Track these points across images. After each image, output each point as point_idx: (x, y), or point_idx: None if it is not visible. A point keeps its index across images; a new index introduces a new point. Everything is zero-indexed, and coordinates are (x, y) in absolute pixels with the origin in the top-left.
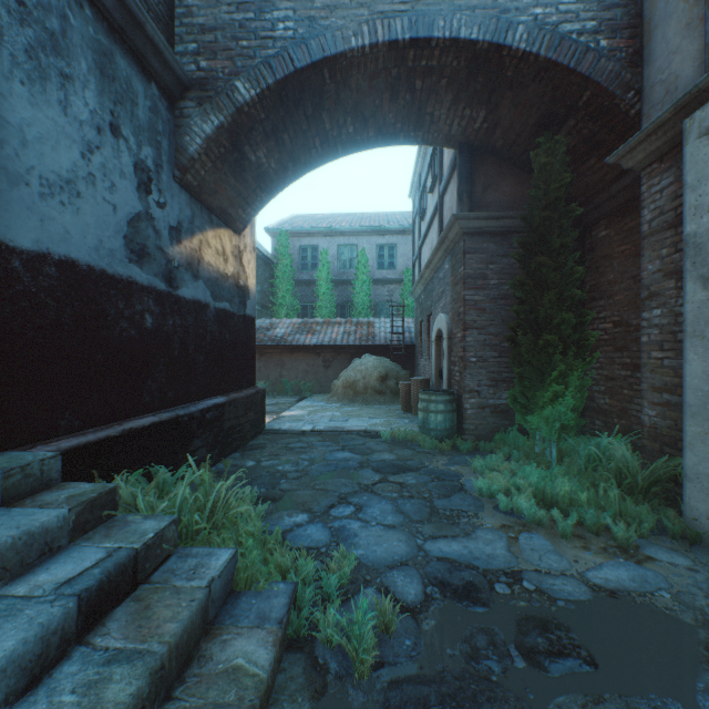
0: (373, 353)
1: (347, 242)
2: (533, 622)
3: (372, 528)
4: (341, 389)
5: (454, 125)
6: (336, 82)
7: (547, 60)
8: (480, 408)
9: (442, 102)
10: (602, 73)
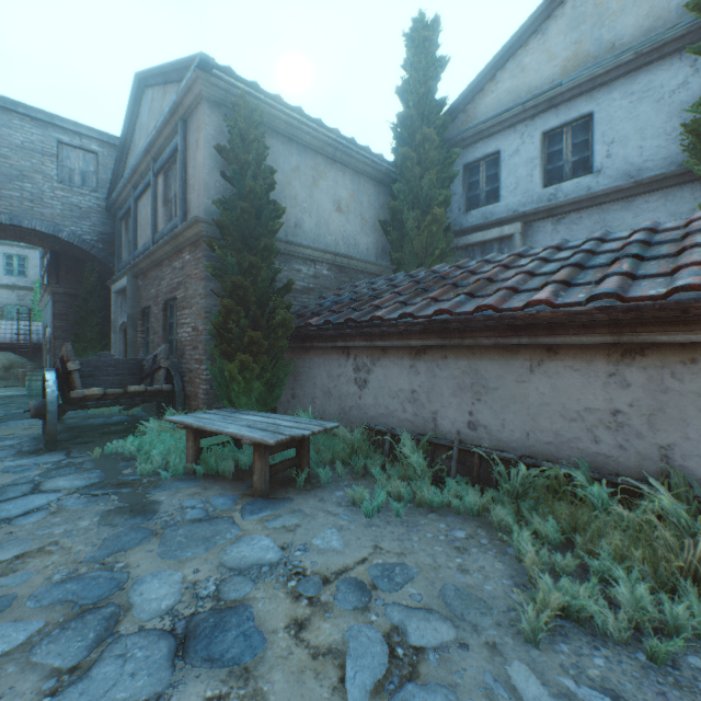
0: None
1: None
2: None
3: None
4: None
5: (46, 245)
6: None
7: (78, 247)
8: None
9: (35, 238)
10: (101, 256)
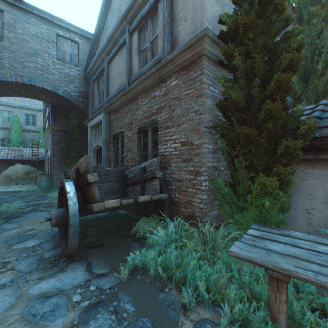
0: (22, 163)
1: (6, 109)
2: (47, 205)
3: (15, 204)
4: (3, 179)
5: (48, 100)
6: (3, 85)
7: (68, 99)
8: (58, 179)
9: (43, 95)
10: (80, 105)
